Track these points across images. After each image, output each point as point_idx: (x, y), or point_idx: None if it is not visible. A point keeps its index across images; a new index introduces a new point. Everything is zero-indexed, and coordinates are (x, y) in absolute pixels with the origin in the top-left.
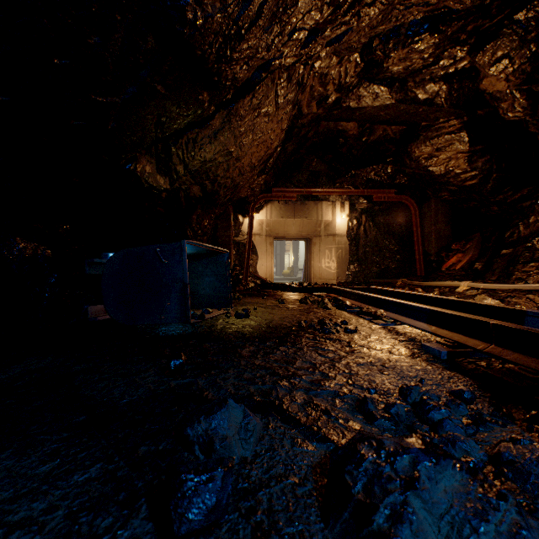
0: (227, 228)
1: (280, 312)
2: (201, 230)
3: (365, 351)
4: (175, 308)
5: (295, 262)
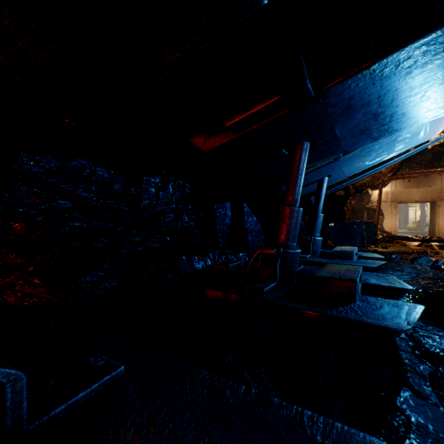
0: (361, 200)
1: (403, 248)
2: (350, 206)
3: (437, 257)
4: (359, 242)
5: (422, 216)
